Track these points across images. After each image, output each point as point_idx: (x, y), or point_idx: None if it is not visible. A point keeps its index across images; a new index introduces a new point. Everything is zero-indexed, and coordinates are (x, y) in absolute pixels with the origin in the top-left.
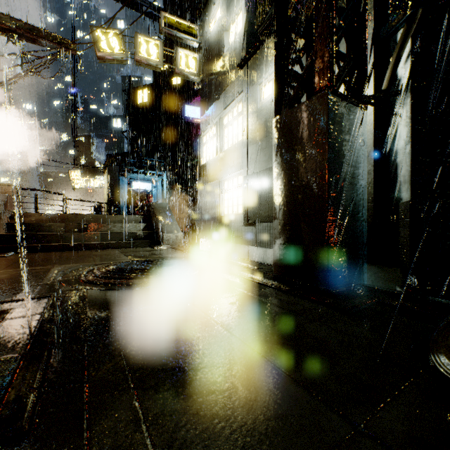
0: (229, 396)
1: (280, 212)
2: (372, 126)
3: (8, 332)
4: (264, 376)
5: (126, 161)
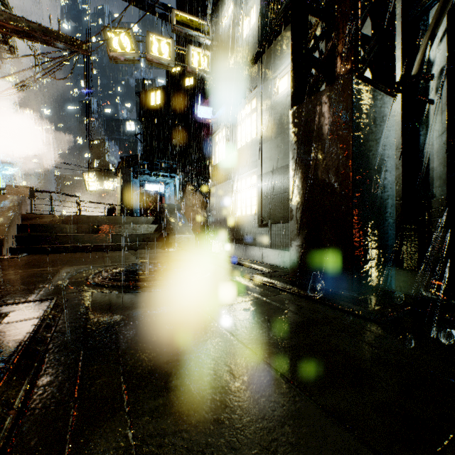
0: (242, 428)
1: (298, 211)
2: (400, 116)
3: (0, 339)
4: (284, 401)
5: (139, 163)
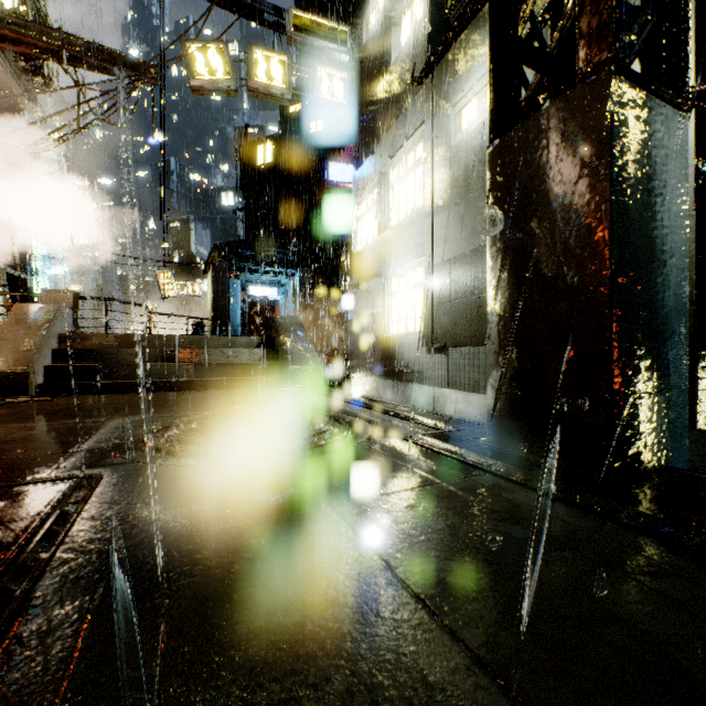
0: None
1: (503, 325)
2: (691, 152)
3: None
4: None
5: (240, 254)
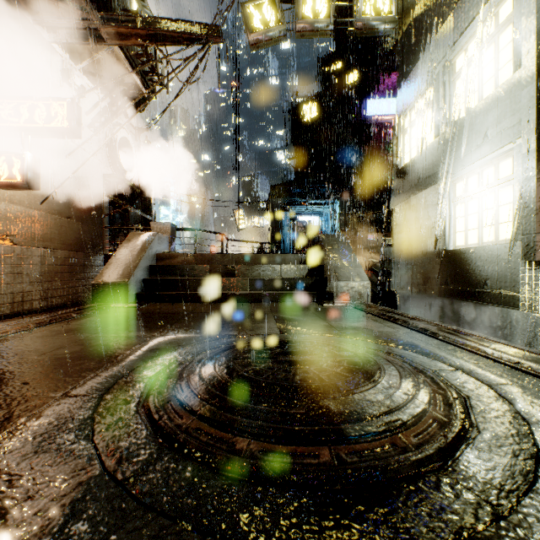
0: None
1: None
2: None
3: None
4: None
5: (291, 191)
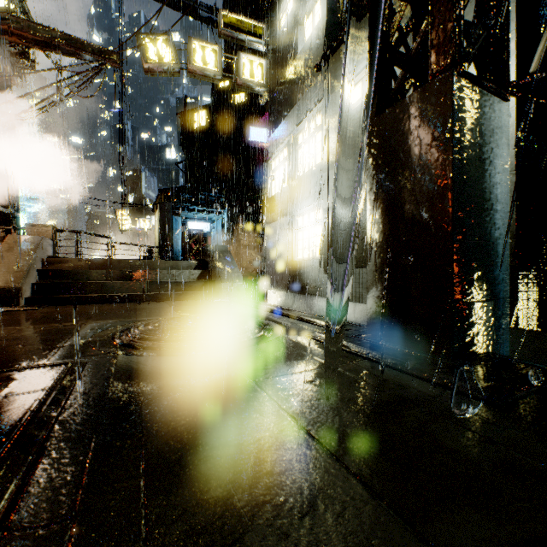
0: None
1: (378, 252)
2: (513, 128)
3: None
4: (372, 531)
5: (181, 197)
